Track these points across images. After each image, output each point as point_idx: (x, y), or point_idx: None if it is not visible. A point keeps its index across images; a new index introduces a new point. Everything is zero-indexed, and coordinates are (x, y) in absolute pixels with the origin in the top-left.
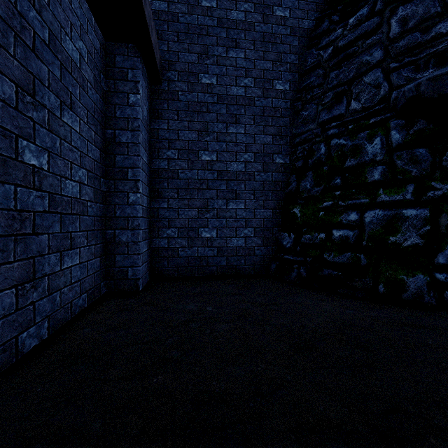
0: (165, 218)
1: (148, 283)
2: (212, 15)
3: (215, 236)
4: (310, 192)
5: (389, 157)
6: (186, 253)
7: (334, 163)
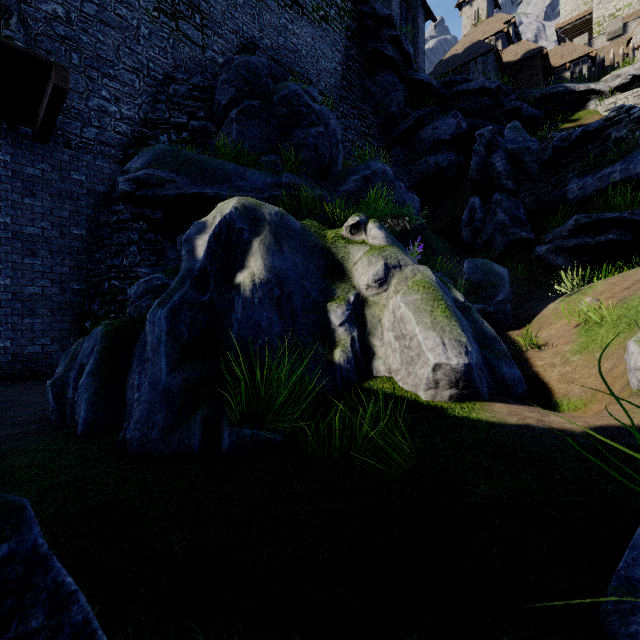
0: None
1: None
2: (6, 167)
3: (10, 346)
4: (97, 313)
5: None
6: None
7: (113, 296)
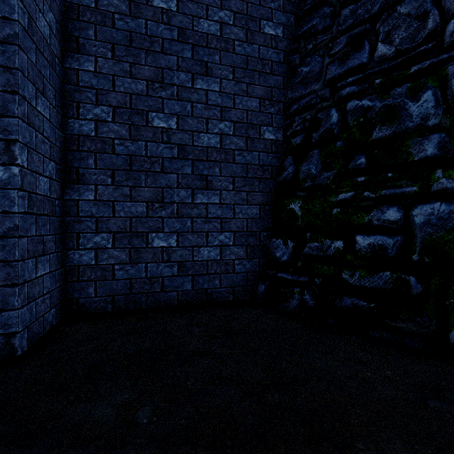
0: (90, 217)
1: (51, 330)
2: None
3: (175, 246)
4: (316, 180)
5: (450, 120)
6: (127, 272)
7: (352, 136)
